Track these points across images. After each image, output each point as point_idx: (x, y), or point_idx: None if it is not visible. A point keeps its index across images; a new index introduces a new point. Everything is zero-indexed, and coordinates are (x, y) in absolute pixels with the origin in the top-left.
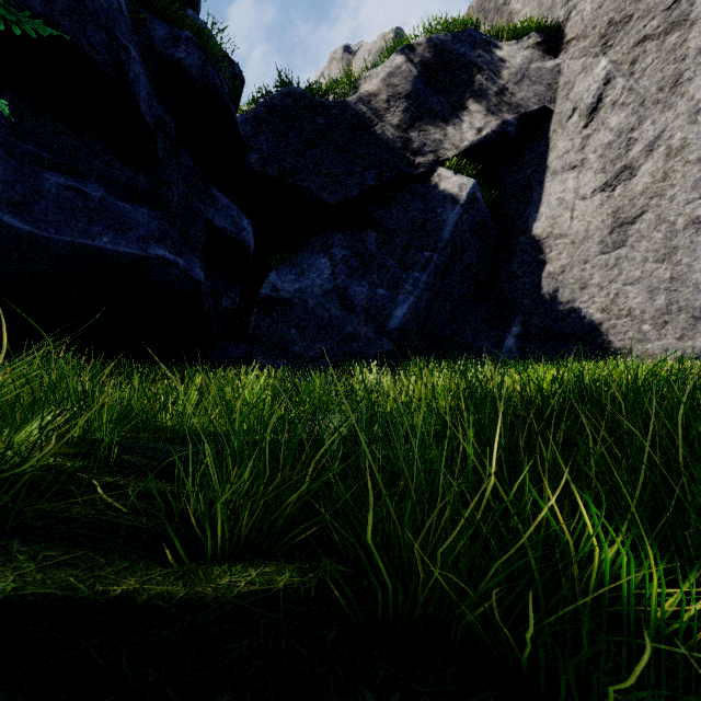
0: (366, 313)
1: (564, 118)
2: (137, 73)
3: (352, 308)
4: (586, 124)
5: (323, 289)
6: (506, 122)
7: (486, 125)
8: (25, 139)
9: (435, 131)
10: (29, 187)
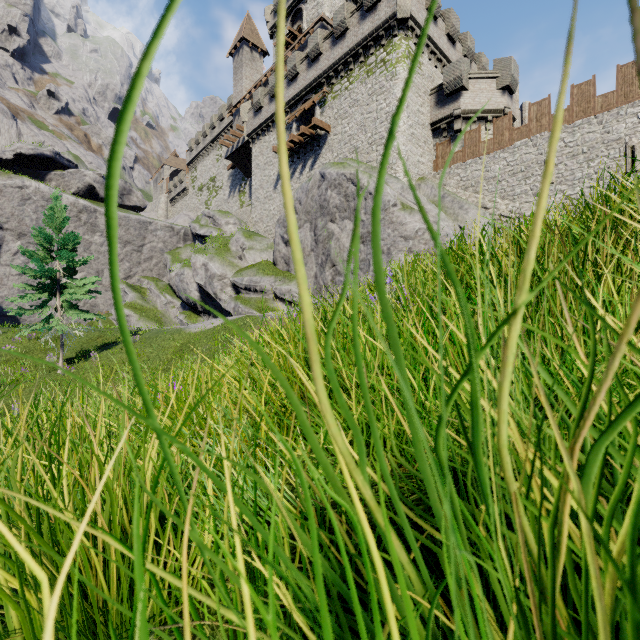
0: None
1: (6, 251)
2: None
3: None
4: (14, 256)
5: None
6: None
7: None
8: None
9: None
10: None
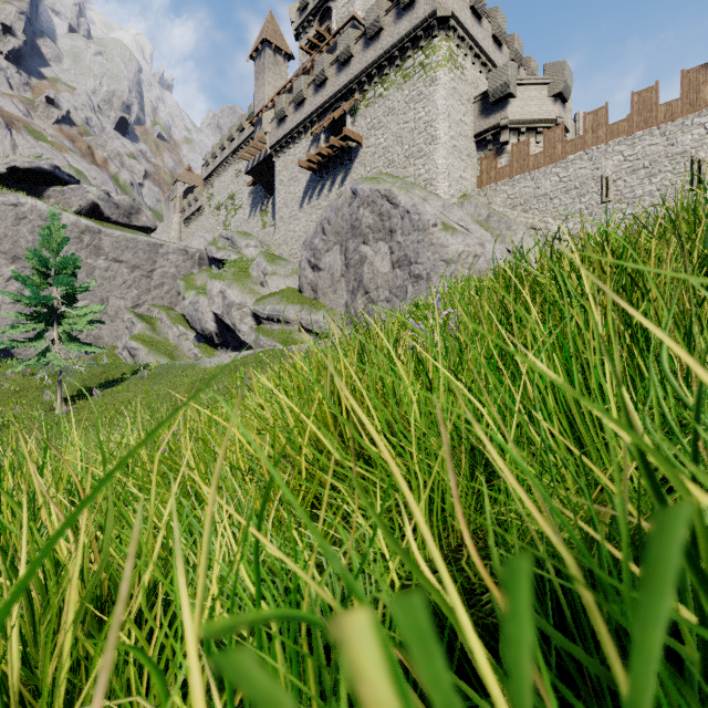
0: None
1: None
2: None
3: None
4: (7, 281)
5: None
6: None
7: None
8: None
9: None
10: None
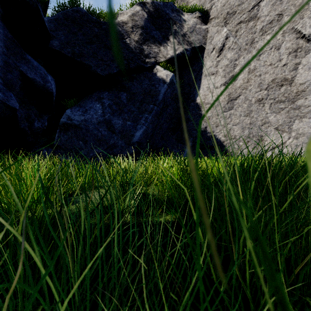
0: (121, 134)
1: (209, 52)
2: None
3: (113, 131)
4: (218, 55)
5: (98, 120)
6: (186, 49)
7: (178, 49)
8: None
9: (155, 48)
10: None
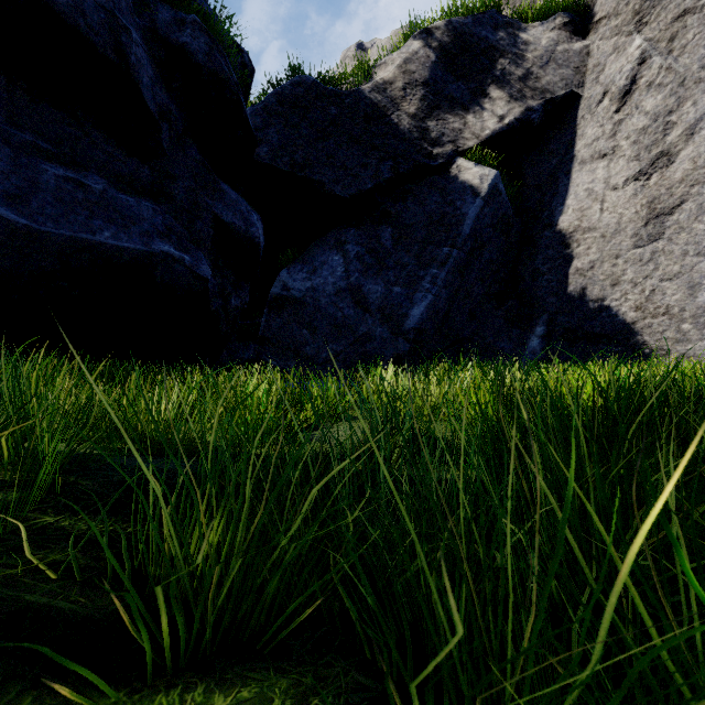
0: (381, 313)
1: (593, 103)
2: (139, 57)
3: (366, 307)
4: (618, 108)
5: (336, 288)
6: (530, 108)
7: (509, 112)
8: (22, 128)
9: (454, 120)
10: (25, 179)
